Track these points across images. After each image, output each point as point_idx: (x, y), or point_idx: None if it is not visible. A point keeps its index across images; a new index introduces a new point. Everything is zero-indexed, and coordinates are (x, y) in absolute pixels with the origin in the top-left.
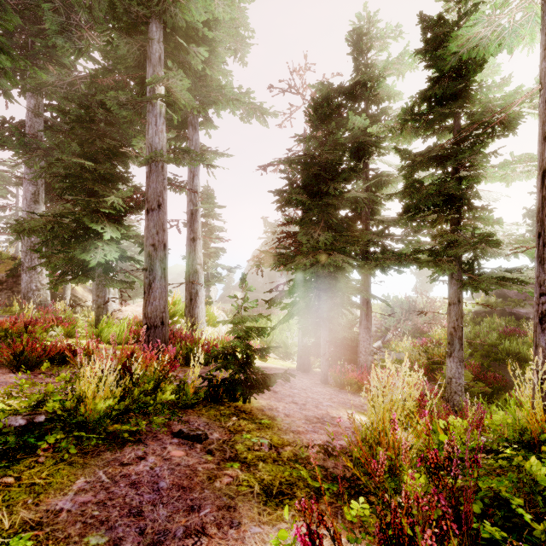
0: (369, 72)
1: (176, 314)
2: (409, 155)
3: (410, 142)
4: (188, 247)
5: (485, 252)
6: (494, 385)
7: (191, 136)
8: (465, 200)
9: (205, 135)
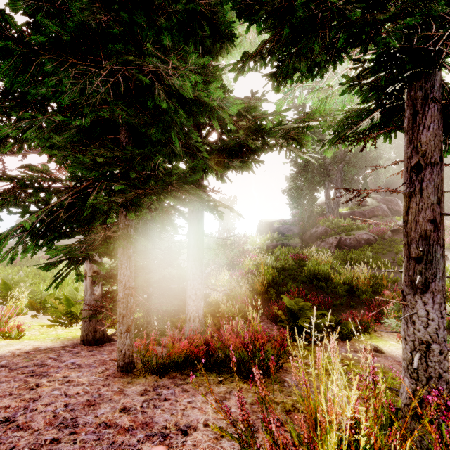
0: None
1: None
2: None
3: None
4: None
5: None
6: (320, 308)
7: None
8: None
9: None
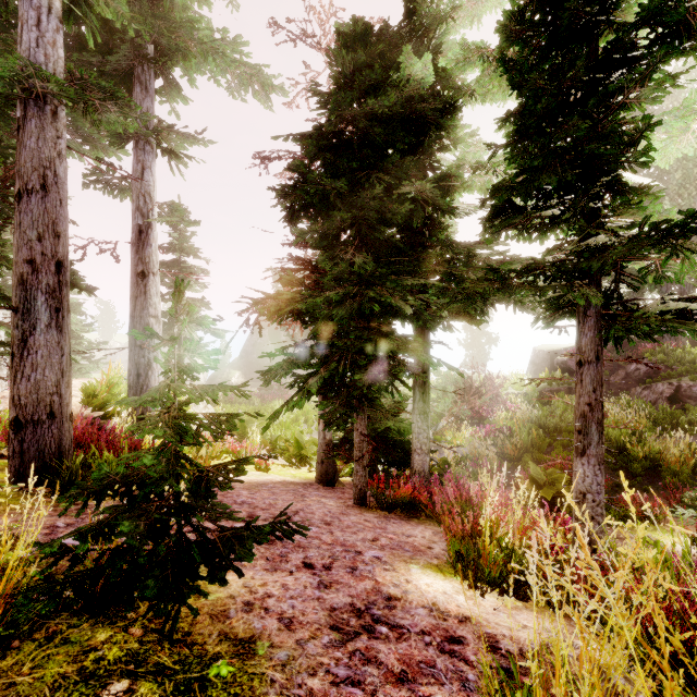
0: (430, 9)
1: (111, 400)
2: (524, 81)
3: (507, 94)
4: (134, 288)
5: (694, 244)
6: None
7: (139, 102)
8: (617, 173)
9: (169, 113)
